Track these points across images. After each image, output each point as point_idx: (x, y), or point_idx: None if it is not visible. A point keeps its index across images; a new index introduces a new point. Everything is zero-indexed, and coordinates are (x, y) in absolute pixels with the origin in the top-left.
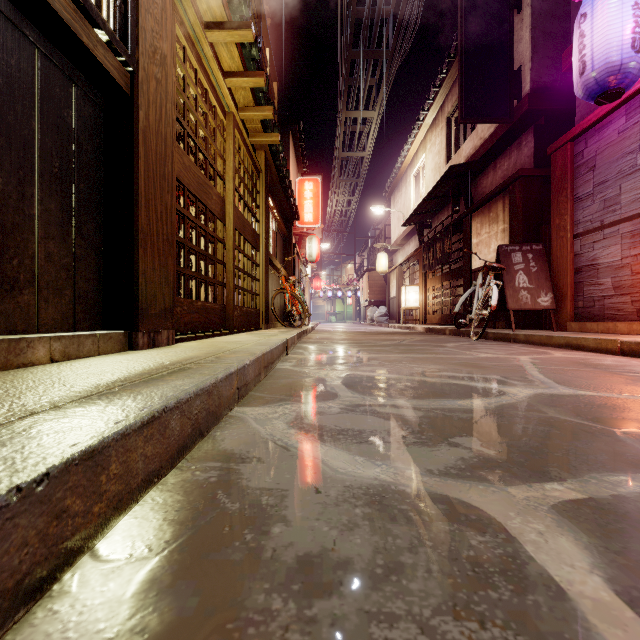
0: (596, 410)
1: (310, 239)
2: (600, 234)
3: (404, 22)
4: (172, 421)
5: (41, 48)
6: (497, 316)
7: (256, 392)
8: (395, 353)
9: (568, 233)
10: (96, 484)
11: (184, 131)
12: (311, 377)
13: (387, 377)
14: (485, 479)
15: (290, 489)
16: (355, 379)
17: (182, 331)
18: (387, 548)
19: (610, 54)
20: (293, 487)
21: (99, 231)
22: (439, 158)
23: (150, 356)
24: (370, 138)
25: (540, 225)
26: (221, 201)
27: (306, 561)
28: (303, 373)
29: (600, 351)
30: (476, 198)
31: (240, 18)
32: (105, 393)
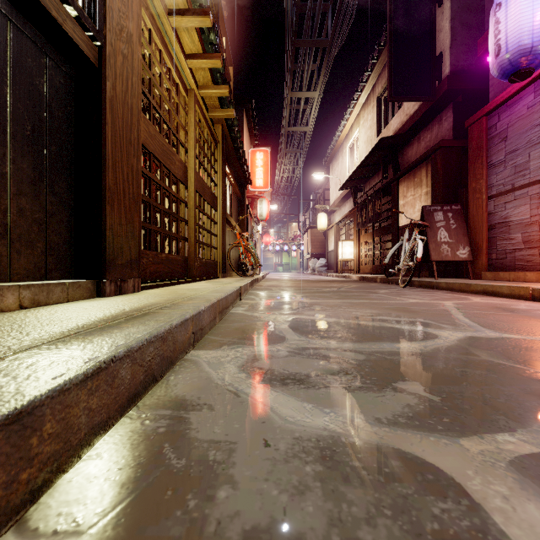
0: (525, 353)
1: (261, 201)
2: (511, 196)
3: (341, 15)
4: (122, 370)
5: (13, 20)
6: (421, 266)
7: (211, 335)
8: (335, 299)
9: (483, 195)
10: (24, 449)
11: (150, 104)
12: (261, 321)
13: (329, 321)
14: (435, 429)
15: (238, 441)
16: (301, 323)
17: (148, 280)
18: (342, 519)
19: (522, 38)
20: (242, 439)
21: (70, 190)
22: (371, 132)
23: (114, 303)
24: (312, 115)
25: (458, 188)
26: (183, 166)
27: (253, 538)
28: (254, 317)
29: (513, 297)
30: (403, 166)
31: (199, 6)
32: (56, 342)
